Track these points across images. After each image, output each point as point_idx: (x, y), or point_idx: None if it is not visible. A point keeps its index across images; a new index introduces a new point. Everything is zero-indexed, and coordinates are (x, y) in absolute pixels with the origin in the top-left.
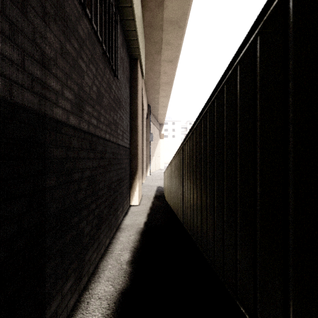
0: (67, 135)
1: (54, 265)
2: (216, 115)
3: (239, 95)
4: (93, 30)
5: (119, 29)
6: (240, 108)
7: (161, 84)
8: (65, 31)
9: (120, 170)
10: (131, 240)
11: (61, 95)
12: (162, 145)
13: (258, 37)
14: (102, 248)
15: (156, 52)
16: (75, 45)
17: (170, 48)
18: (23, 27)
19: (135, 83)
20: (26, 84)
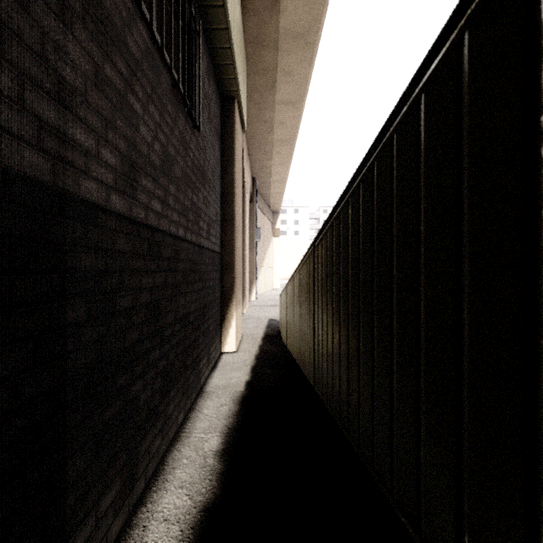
0: (107, 229)
1: (83, 464)
2: (377, 190)
3: (425, 151)
4: (155, 43)
5: (203, 45)
6: (427, 174)
7: (276, 142)
8: (103, 42)
9: (204, 291)
10: (224, 414)
11: (95, 156)
12: (277, 248)
13: (466, 32)
14: (171, 429)
15: (266, 88)
16: (121, 70)
17: (290, 80)
18: (22, 30)
19: (231, 141)
20: (27, 134)
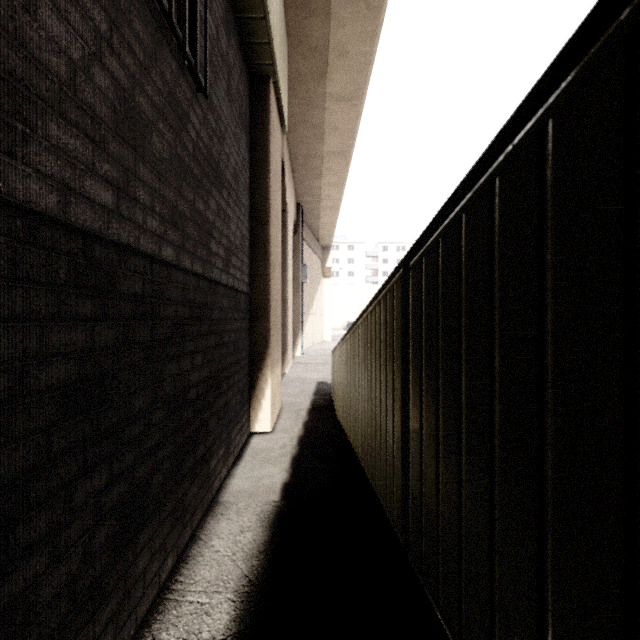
0: None
1: None
2: None
3: None
4: None
5: None
6: None
7: (326, 155)
8: None
9: (219, 349)
10: (244, 549)
11: None
12: (328, 292)
13: None
14: (143, 599)
15: (314, 77)
16: None
17: (346, 65)
18: None
19: (264, 136)
20: None
